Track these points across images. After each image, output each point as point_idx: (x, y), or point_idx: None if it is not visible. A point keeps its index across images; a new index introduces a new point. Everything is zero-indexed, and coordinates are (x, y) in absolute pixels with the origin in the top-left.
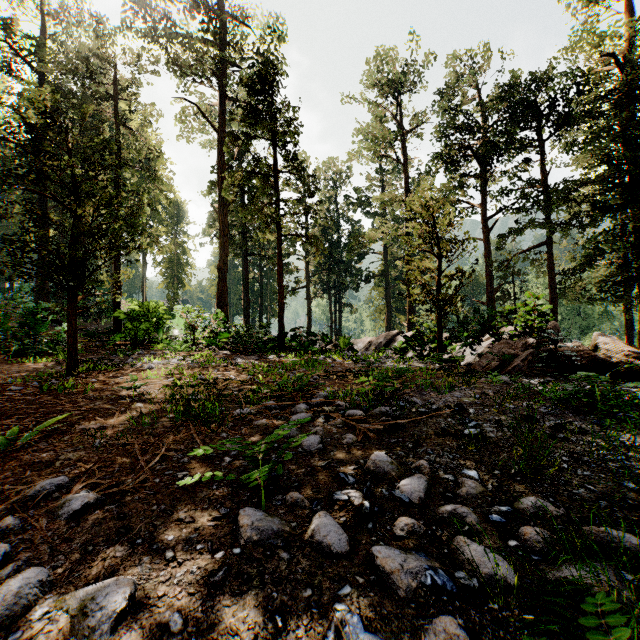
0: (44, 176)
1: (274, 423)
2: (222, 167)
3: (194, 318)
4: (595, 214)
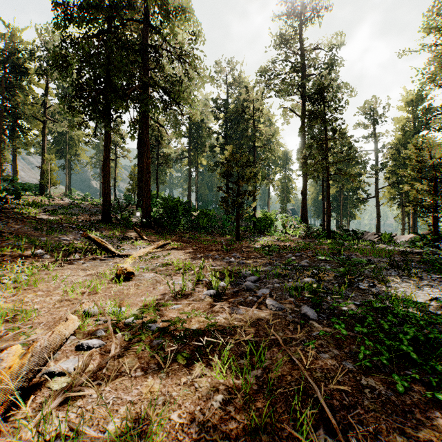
0: (230, 174)
1: (287, 255)
2: (304, 136)
3: (286, 221)
4: None
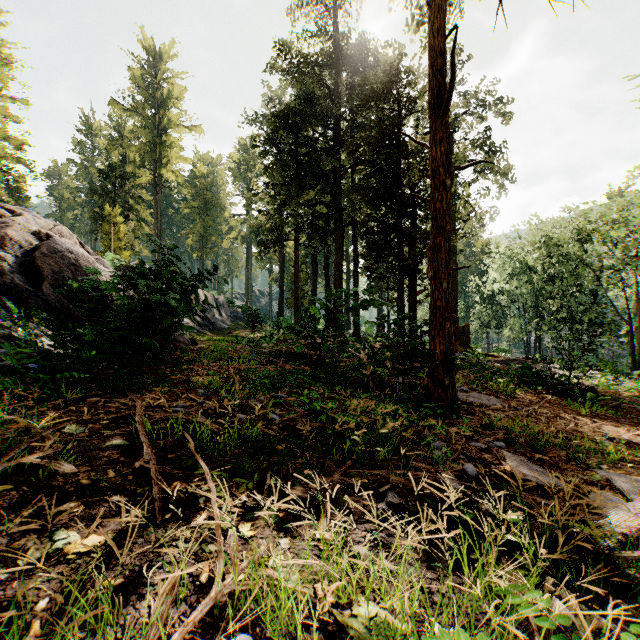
0: None
1: None
2: (157, 205)
3: None
4: None
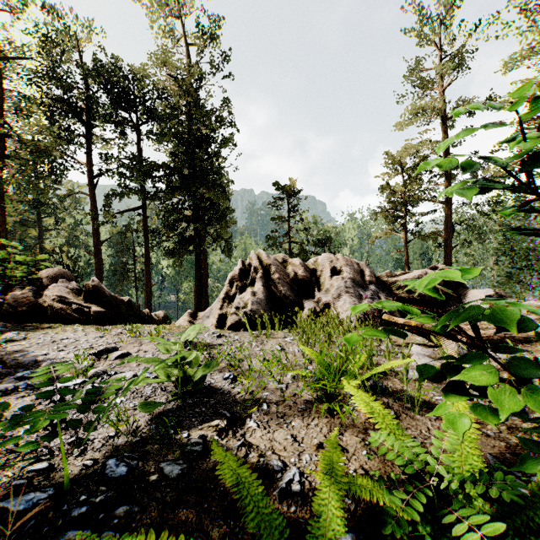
0: None
1: None
2: None
3: None
4: (165, 191)
